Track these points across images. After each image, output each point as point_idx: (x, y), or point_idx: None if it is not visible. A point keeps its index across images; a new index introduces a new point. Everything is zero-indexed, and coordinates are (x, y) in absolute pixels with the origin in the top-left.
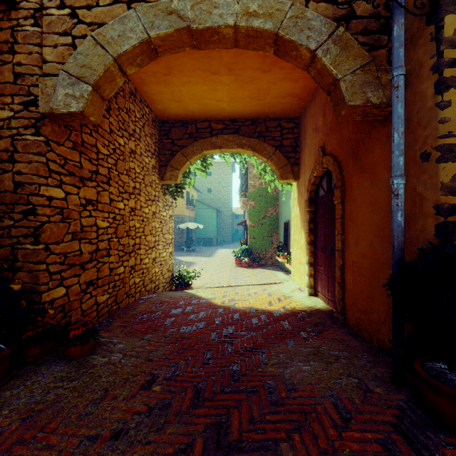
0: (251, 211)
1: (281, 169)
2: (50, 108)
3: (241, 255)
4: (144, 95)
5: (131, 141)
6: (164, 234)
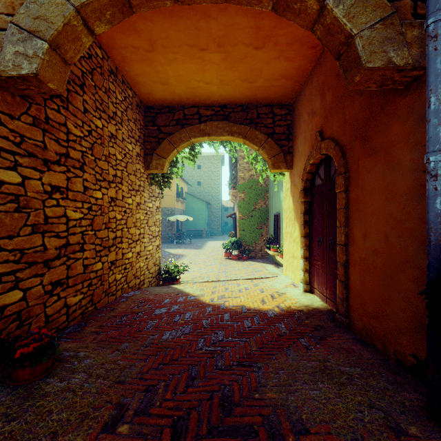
0: (241, 204)
1: (273, 157)
2: None
3: (230, 247)
4: (127, 75)
5: (111, 124)
6: (151, 226)
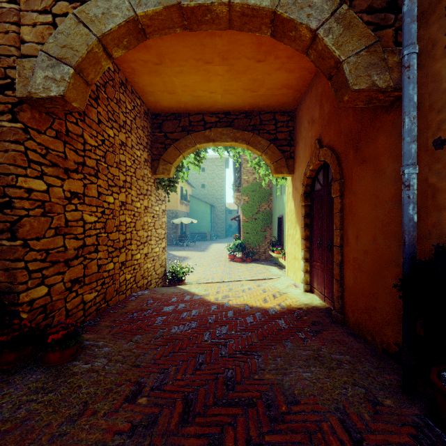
0: (245, 206)
1: (275, 163)
2: (28, 92)
3: (234, 250)
4: (136, 86)
5: (121, 133)
6: (157, 228)
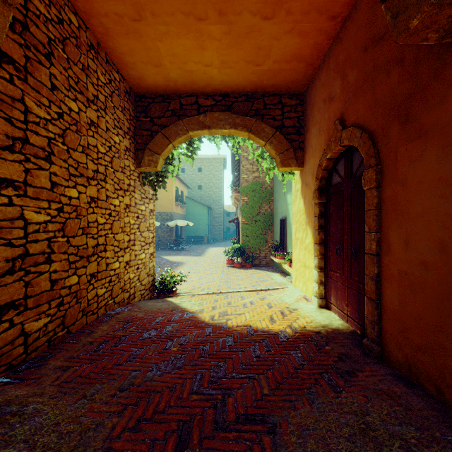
0: (244, 208)
1: (282, 154)
2: None
3: (233, 254)
4: (112, 54)
5: (91, 109)
6: (143, 231)
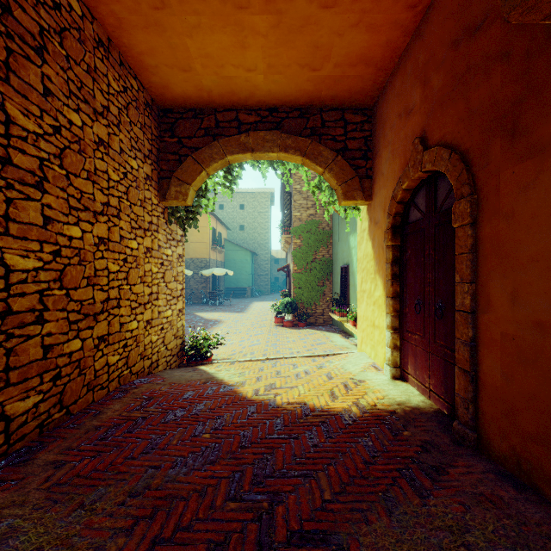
0: (297, 253)
1: (344, 184)
2: None
3: (282, 311)
4: (127, 54)
5: (99, 124)
6: (169, 282)
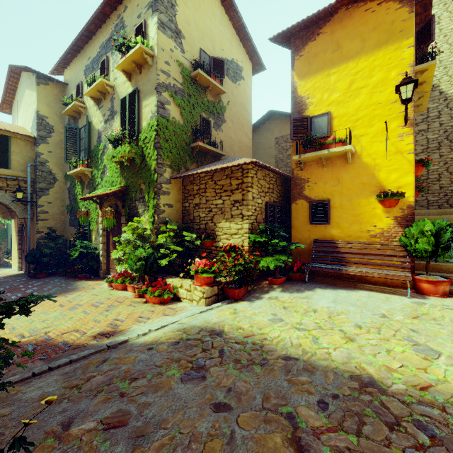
0: None
1: (3, 213)
2: None
3: None
4: None
5: None
6: None
